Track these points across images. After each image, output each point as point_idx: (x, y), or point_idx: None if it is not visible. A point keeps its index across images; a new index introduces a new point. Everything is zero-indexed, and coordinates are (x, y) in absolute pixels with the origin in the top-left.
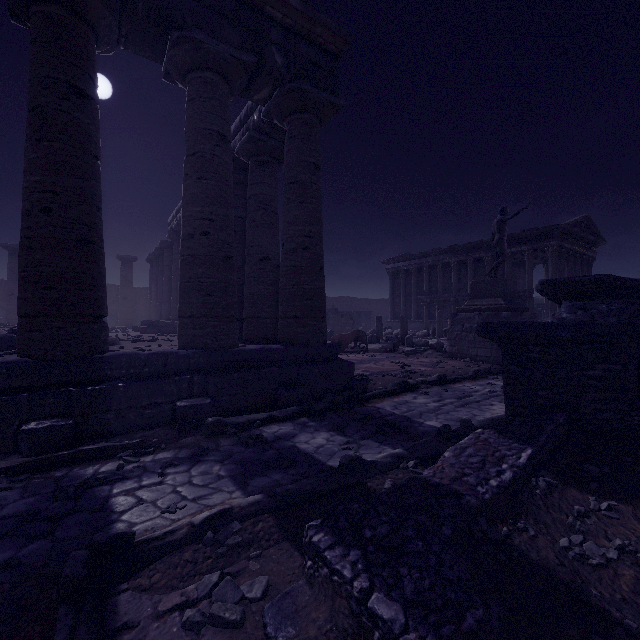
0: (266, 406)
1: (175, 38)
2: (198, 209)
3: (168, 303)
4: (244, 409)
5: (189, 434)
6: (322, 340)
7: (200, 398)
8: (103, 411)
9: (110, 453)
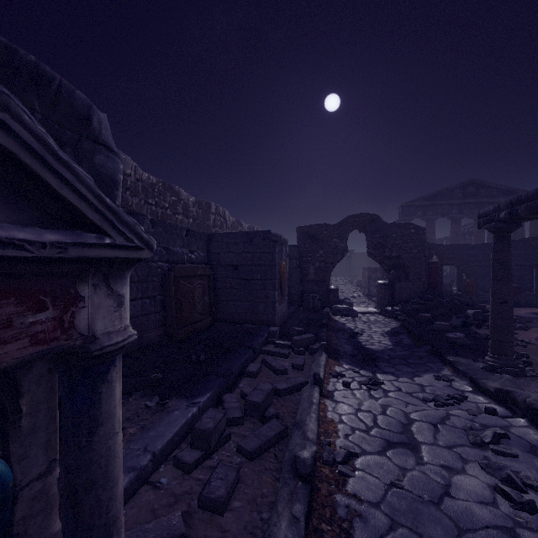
0: None
1: None
2: None
3: None
4: None
5: None
6: None
7: None
8: None
9: None
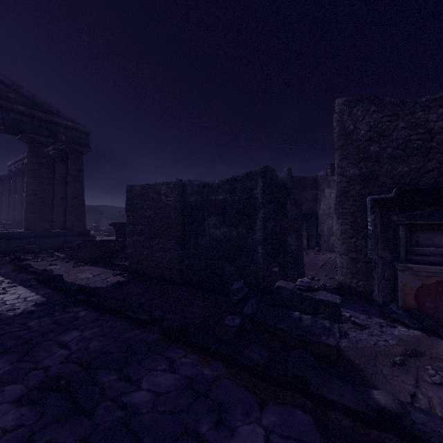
0: (58, 249)
1: (24, 136)
2: (32, 187)
3: (7, 212)
4: (50, 249)
5: (30, 254)
6: (83, 228)
7: (33, 245)
8: (0, 247)
9: (5, 257)
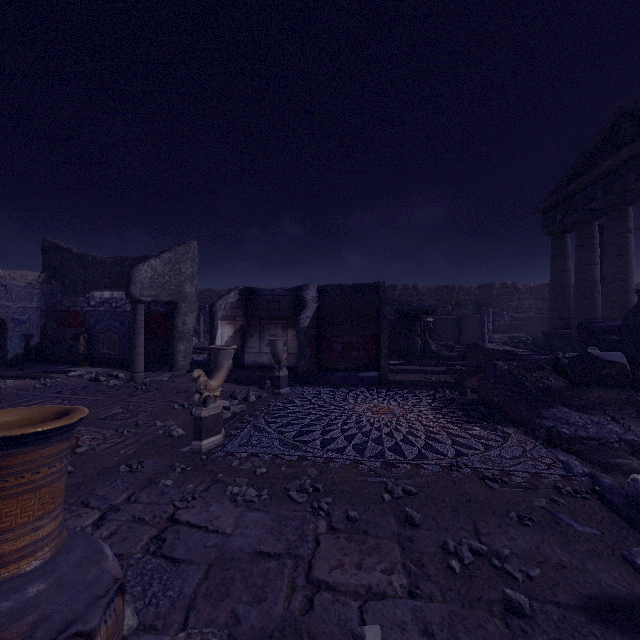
0: None
1: None
2: None
3: None
4: None
5: None
6: None
7: None
8: None
9: None
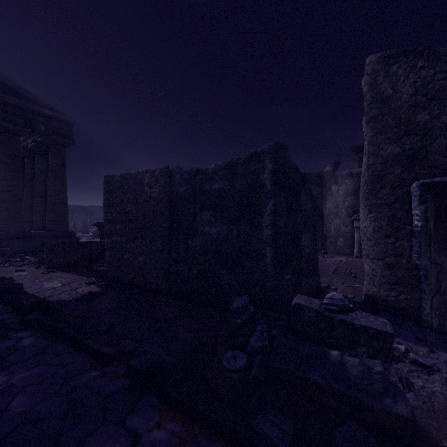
0: (36, 252)
1: None
2: (5, 182)
3: None
4: (26, 252)
5: (1, 258)
6: (65, 229)
7: (6, 248)
8: None
9: None
